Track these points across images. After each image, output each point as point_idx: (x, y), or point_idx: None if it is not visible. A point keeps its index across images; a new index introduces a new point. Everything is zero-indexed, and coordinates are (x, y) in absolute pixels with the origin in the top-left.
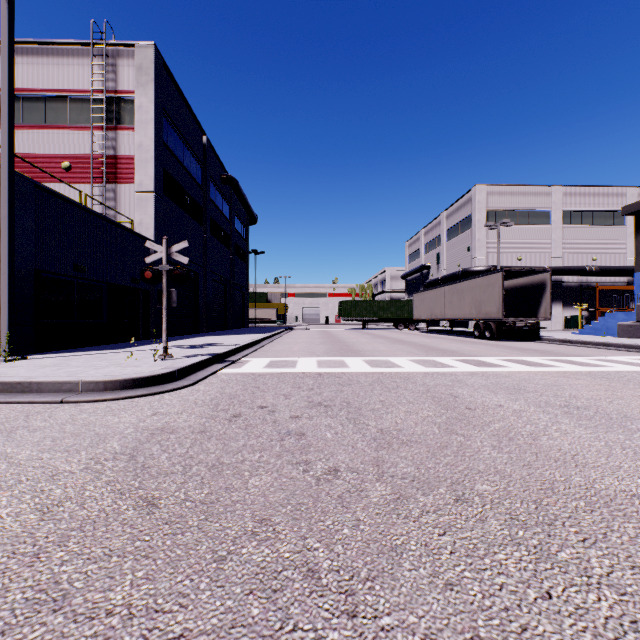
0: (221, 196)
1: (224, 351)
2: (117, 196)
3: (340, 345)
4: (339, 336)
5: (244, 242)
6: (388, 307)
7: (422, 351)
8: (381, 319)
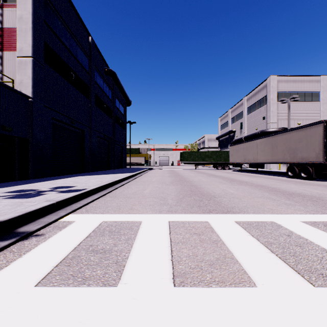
0: (105, 83)
1: (28, 210)
2: (3, 61)
3: (188, 185)
4: (183, 175)
5: (123, 116)
6: (211, 155)
7: (282, 197)
8: (207, 163)
